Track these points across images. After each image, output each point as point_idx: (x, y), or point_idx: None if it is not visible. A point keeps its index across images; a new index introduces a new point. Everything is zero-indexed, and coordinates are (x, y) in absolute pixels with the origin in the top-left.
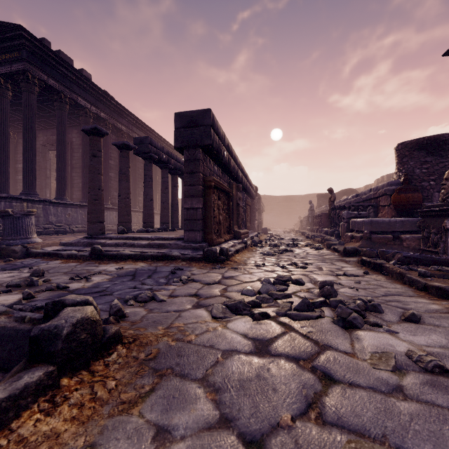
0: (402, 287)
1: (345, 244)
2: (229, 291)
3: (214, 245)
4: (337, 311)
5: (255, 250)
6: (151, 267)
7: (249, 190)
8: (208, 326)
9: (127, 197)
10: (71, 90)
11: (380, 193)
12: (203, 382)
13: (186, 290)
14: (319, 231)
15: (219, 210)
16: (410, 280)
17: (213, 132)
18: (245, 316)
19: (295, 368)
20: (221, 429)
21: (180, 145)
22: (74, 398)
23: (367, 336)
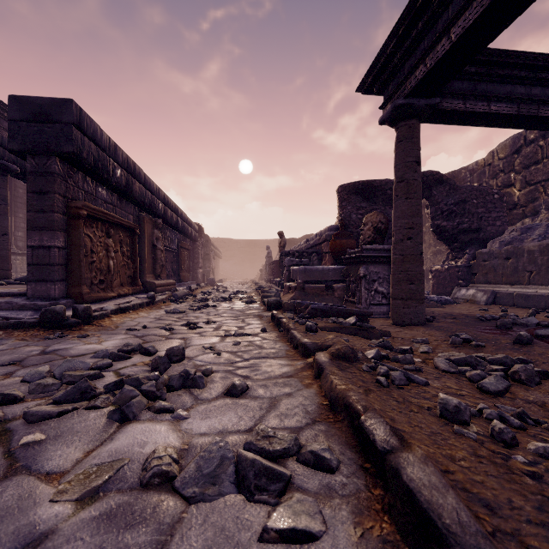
0: (280, 347)
1: (284, 296)
2: (14, 377)
3: (84, 302)
4: (115, 396)
5: (164, 307)
6: None
7: (184, 229)
8: None
9: None
10: None
11: (323, 239)
12: None
13: None
14: (271, 282)
15: (108, 251)
16: (291, 337)
17: (82, 135)
18: None
19: None
20: None
21: (20, 147)
22: None
23: (131, 432)
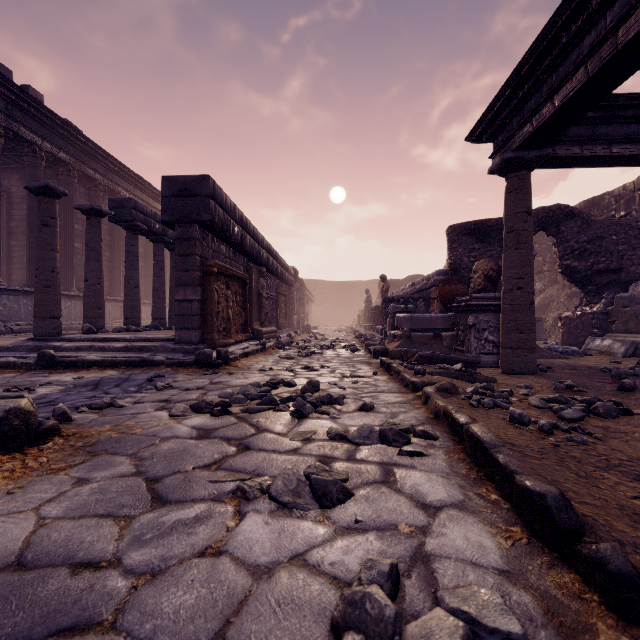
0: (392, 385)
1: (388, 344)
2: (208, 396)
3: (216, 347)
4: (294, 403)
5: (275, 354)
6: (124, 375)
7: (282, 275)
8: (160, 423)
9: (98, 283)
10: (9, 115)
11: (430, 284)
12: (133, 456)
13: (157, 396)
14: (372, 329)
15: (228, 302)
16: (401, 378)
17: (214, 204)
18: (207, 414)
19: (223, 444)
20: (133, 476)
21: (170, 219)
22: (6, 467)
23: (310, 422)
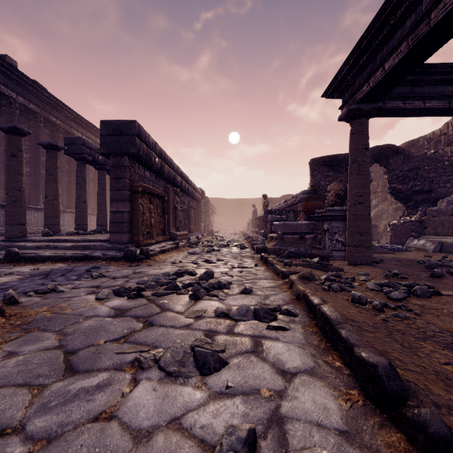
0: (268, 274)
1: (267, 244)
2: (130, 282)
3: (141, 246)
4: (191, 288)
5: (185, 250)
6: (69, 267)
7: (192, 194)
8: (87, 304)
9: (54, 199)
10: None
11: (298, 200)
12: (59, 332)
13: (91, 283)
14: (257, 233)
15: (150, 213)
16: (274, 269)
17: (140, 141)
18: (125, 297)
19: (132, 321)
20: (55, 349)
21: (106, 151)
22: None
23: (203, 303)
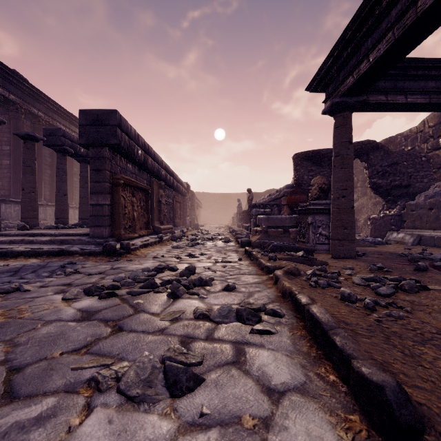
0: (252, 269)
1: (252, 237)
2: (105, 279)
3: (122, 240)
4: (170, 286)
5: (169, 244)
6: (43, 263)
7: (177, 187)
8: (51, 306)
9: (32, 191)
10: None
11: (282, 194)
12: (9, 342)
13: (62, 280)
14: (242, 227)
15: (133, 206)
16: (259, 263)
17: (121, 132)
18: (97, 296)
19: (100, 326)
20: None
21: (85, 142)
22: None
23: (181, 302)
